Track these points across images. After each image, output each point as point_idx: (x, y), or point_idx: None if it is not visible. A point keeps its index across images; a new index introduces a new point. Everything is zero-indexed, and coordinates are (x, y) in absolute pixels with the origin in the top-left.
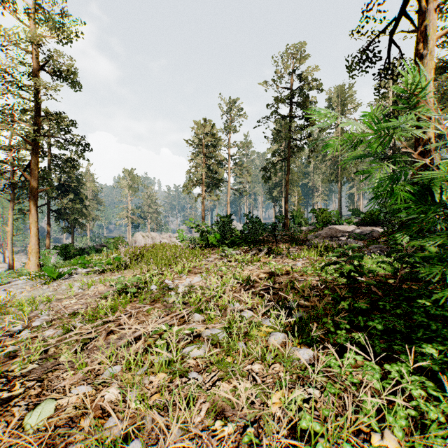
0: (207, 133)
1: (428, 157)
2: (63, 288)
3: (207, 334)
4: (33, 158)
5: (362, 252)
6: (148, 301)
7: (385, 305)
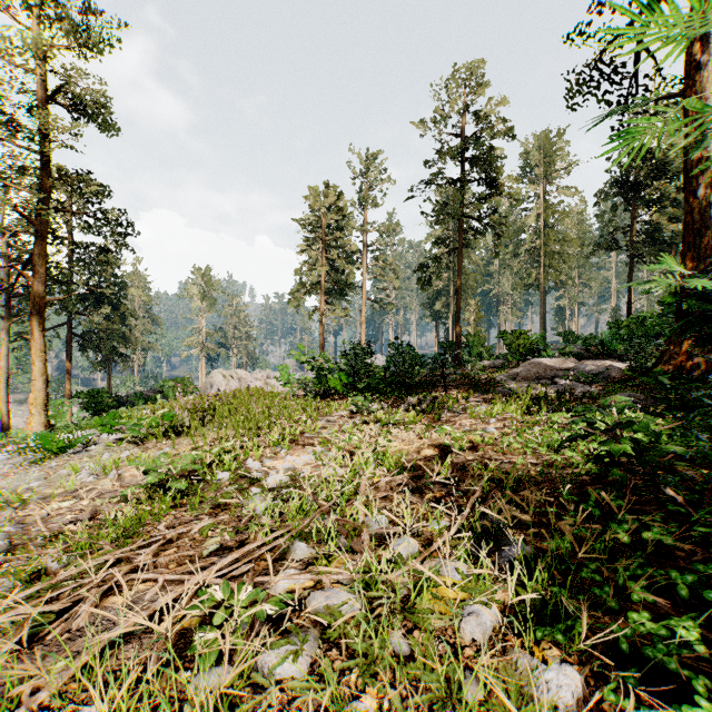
0: (328, 208)
1: (709, 241)
2: (62, 473)
3: (319, 603)
4: (37, 246)
5: (600, 406)
6: (207, 508)
7: (710, 534)
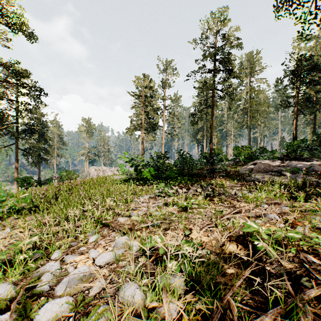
0: (146, 86)
1: None
2: None
3: None
4: None
5: None
6: None
7: None
